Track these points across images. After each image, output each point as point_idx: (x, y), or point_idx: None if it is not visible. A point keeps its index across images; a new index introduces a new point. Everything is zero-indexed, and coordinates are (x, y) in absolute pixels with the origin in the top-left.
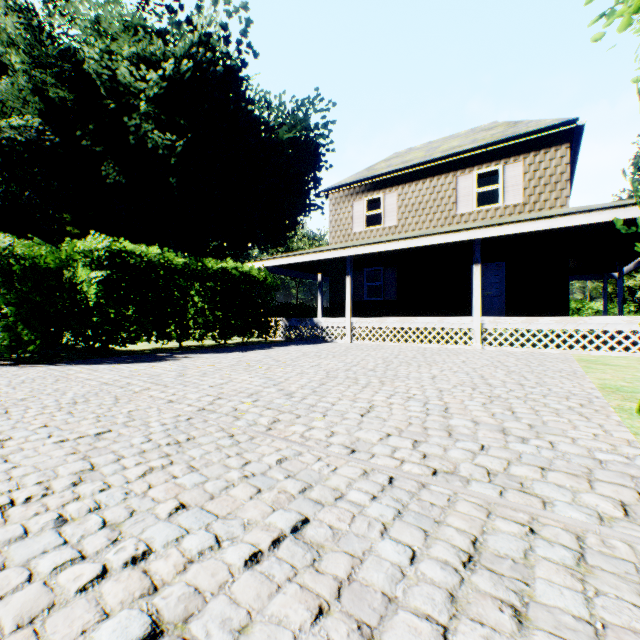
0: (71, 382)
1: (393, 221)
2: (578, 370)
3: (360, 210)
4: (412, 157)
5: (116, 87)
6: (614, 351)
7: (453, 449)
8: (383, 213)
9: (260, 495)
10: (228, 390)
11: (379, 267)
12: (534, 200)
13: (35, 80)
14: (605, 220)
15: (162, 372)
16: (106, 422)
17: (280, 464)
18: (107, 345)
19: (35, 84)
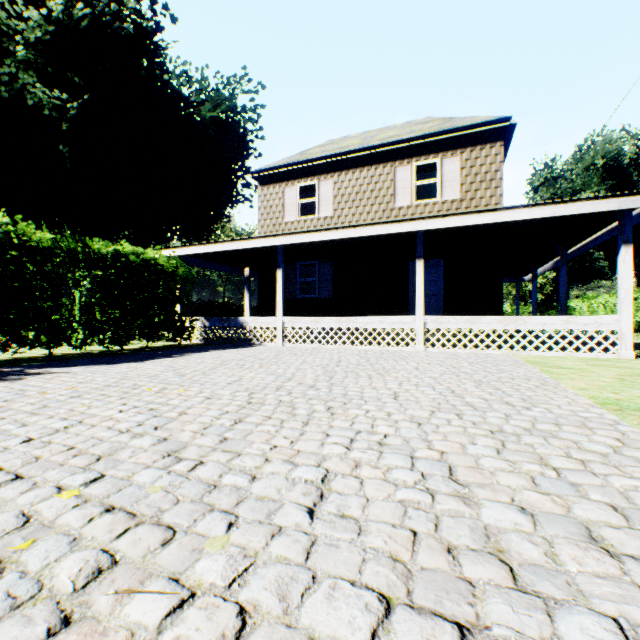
0: None
1: (329, 211)
2: (544, 376)
3: (293, 197)
4: (348, 144)
5: None
6: (552, 351)
7: None
8: (318, 202)
9: None
10: (55, 449)
11: (314, 261)
12: (471, 197)
13: None
14: (547, 216)
15: None
16: None
17: None
18: None
19: None
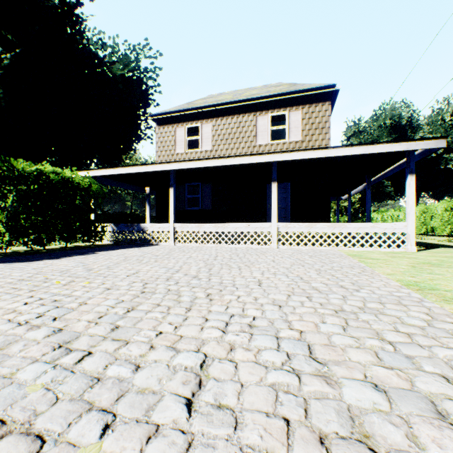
0: None
1: (209, 146)
2: (362, 265)
3: (182, 135)
4: (223, 98)
5: None
6: (364, 247)
7: None
8: (201, 139)
9: None
10: None
11: (198, 183)
12: (309, 139)
13: None
14: (361, 153)
15: None
16: None
17: None
18: None
19: None
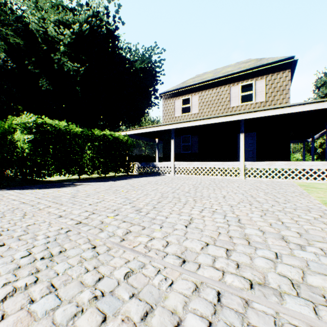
0: (1, 202)
1: (196, 110)
2: (303, 191)
3: (178, 104)
4: (206, 76)
5: (47, 38)
6: (316, 180)
7: (256, 257)
8: (191, 106)
9: (104, 326)
10: (100, 207)
11: (189, 135)
12: (271, 99)
13: (2, 33)
14: (312, 109)
15: (63, 194)
16: (5, 236)
17: (127, 279)
18: (35, 177)
19: (2, 35)
